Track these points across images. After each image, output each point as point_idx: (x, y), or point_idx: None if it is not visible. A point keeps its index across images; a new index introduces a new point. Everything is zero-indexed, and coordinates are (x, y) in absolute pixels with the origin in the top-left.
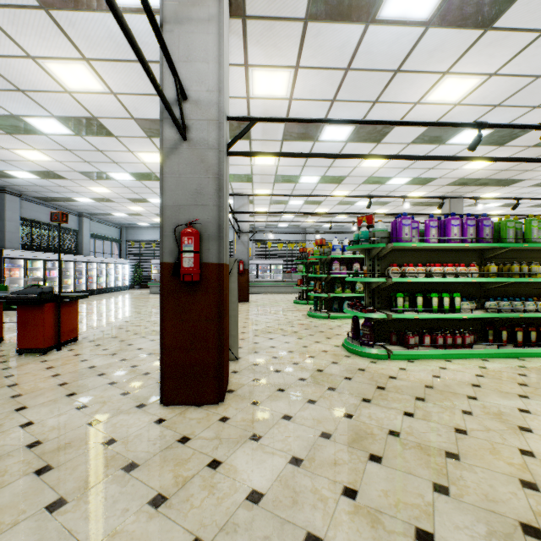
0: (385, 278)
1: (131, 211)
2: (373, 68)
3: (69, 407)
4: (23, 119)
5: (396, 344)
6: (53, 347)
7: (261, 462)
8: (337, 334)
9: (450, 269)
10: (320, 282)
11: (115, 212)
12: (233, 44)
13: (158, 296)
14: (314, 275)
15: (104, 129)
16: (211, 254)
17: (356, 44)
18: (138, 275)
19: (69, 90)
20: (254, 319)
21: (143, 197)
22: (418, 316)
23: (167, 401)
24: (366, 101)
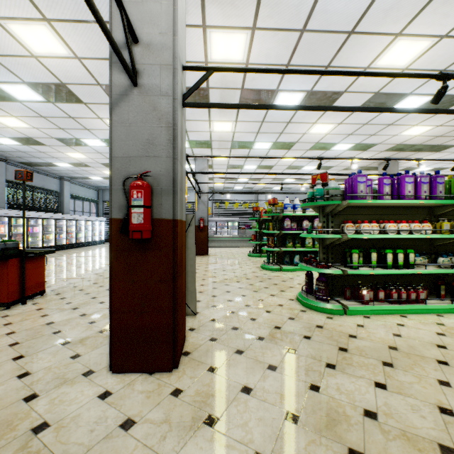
0: (340, 234)
1: (106, 175)
2: (328, 30)
3: (10, 374)
4: None
5: (350, 299)
6: (17, 301)
7: None
8: (290, 286)
9: (405, 225)
10: (273, 238)
11: (92, 176)
12: (191, 2)
13: None
14: (267, 231)
15: (73, 96)
16: (164, 209)
17: (313, 1)
18: None
19: (35, 55)
20: (213, 272)
21: None
22: (374, 272)
23: (117, 368)
24: (319, 65)
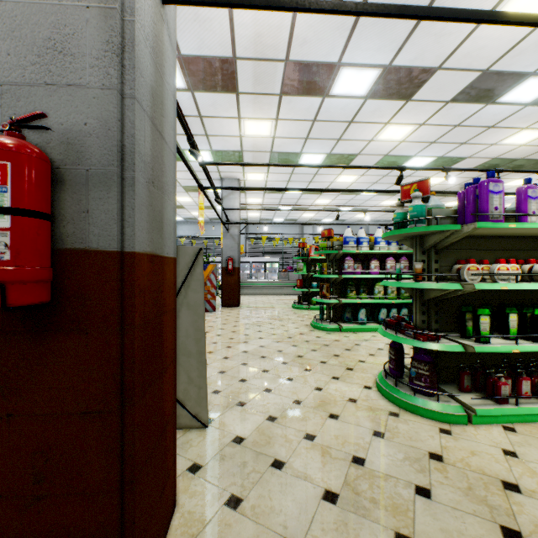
0: (457, 283)
1: None
2: None
3: None
4: None
5: (471, 390)
6: None
7: None
8: (360, 360)
9: None
10: (329, 284)
11: None
12: None
13: None
14: (320, 275)
15: None
16: (95, 223)
17: None
18: None
19: None
20: (244, 333)
21: None
22: (519, 348)
23: None
24: None
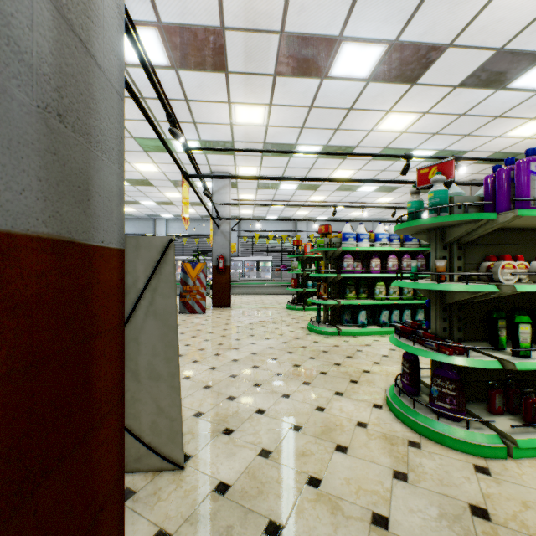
0: (489, 284)
1: None
2: None
3: None
4: None
5: (503, 412)
6: None
7: None
8: (364, 370)
9: None
10: (326, 284)
11: None
12: None
13: None
14: (317, 274)
15: None
16: None
17: None
18: None
19: None
20: (234, 338)
21: None
22: None
23: None
24: None
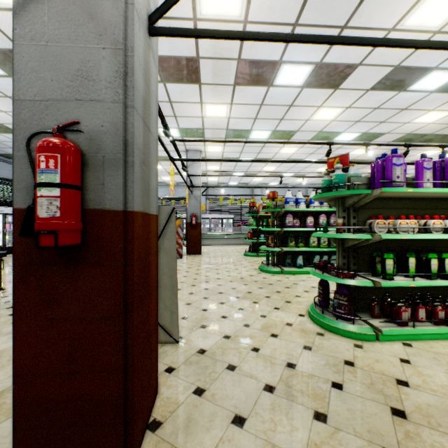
0: (368, 234)
1: None
2: None
3: None
4: None
5: (380, 316)
6: None
7: None
8: (297, 295)
9: None
10: (273, 236)
11: None
12: None
13: None
14: (266, 228)
15: None
16: (109, 192)
17: None
18: None
19: None
20: (205, 275)
21: None
22: (415, 284)
23: None
24: (333, 25)
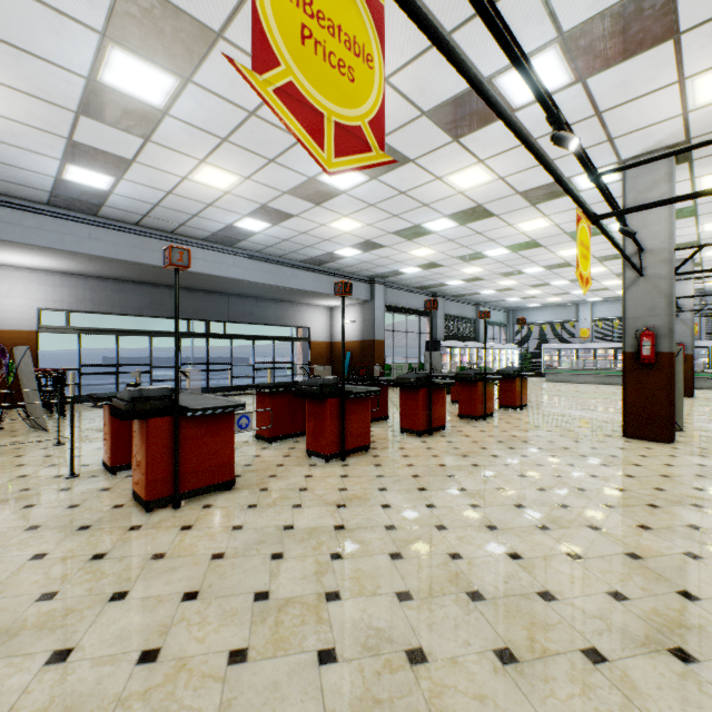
0: None
1: (526, 295)
2: None
3: (563, 430)
4: (481, 253)
5: None
6: (518, 407)
7: (705, 461)
8: None
9: None
10: None
11: (509, 298)
12: (677, 174)
13: (557, 384)
14: None
15: (536, 245)
16: (662, 346)
17: None
18: (526, 362)
19: (523, 232)
20: (702, 412)
21: (545, 282)
22: None
23: (628, 435)
24: None
